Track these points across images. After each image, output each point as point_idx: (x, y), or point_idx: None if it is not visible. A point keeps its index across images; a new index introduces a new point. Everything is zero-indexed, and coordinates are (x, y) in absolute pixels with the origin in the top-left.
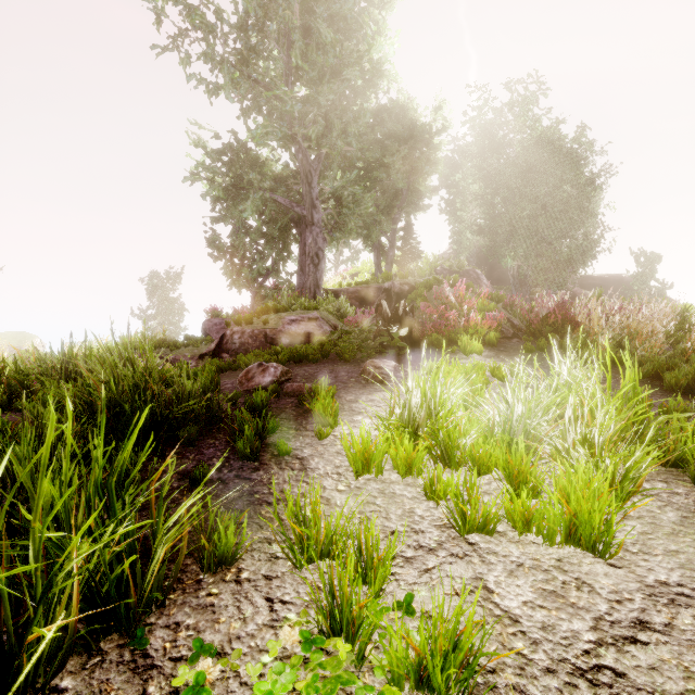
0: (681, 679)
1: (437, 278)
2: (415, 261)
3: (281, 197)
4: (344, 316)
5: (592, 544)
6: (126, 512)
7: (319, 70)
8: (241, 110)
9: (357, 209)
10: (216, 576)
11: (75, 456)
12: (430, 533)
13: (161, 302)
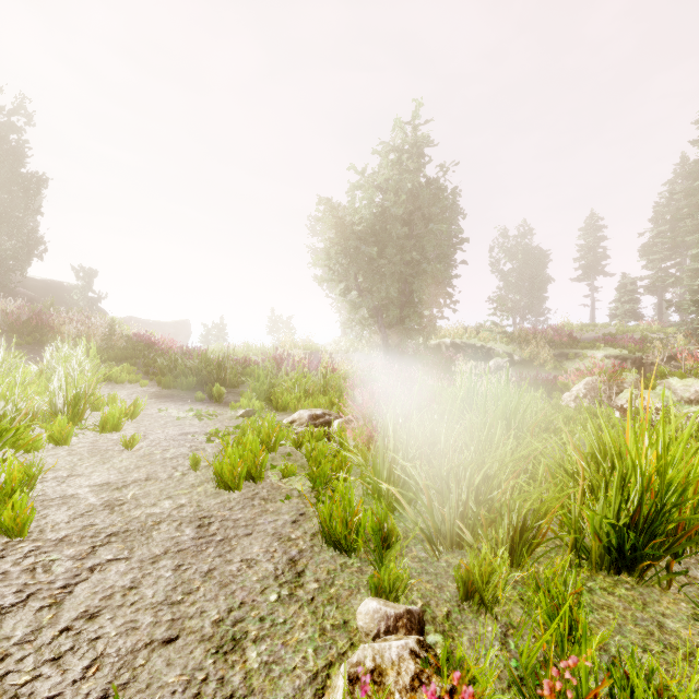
0: None
1: None
2: None
3: None
4: None
5: None
6: None
7: None
8: None
9: None
10: None
11: None
12: None
13: None
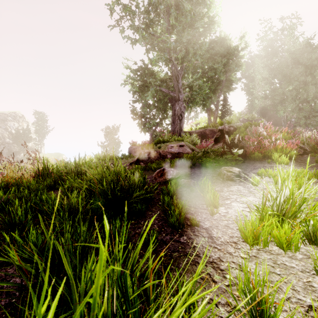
0: None
1: (250, 123)
2: (229, 116)
3: (164, 88)
4: (195, 144)
5: None
6: (134, 295)
7: (183, 25)
8: (146, 50)
9: (200, 91)
10: None
11: (85, 220)
12: None
13: (110, 139)
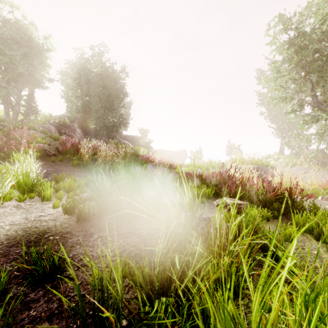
0: None
1: (20, 124)
2: (35, 115)
3: None
4: None
5: None
6: None
7: None
8: None
9: None
10: None
11: None
12: None
13: None
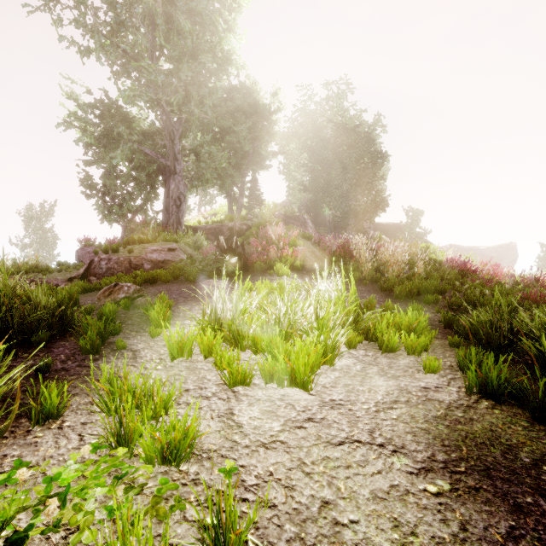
0: (314, 440)
1: (266, 221)
2: (259, 207)
3: (148, 149)
4: (200, 247)
5: (302, 384)
6: None
7: (180, 51)
8: (112, 72)
9: (212, 164)
10: (44, 426)
11: None
12: (210, 388)
13: (35, 231)
